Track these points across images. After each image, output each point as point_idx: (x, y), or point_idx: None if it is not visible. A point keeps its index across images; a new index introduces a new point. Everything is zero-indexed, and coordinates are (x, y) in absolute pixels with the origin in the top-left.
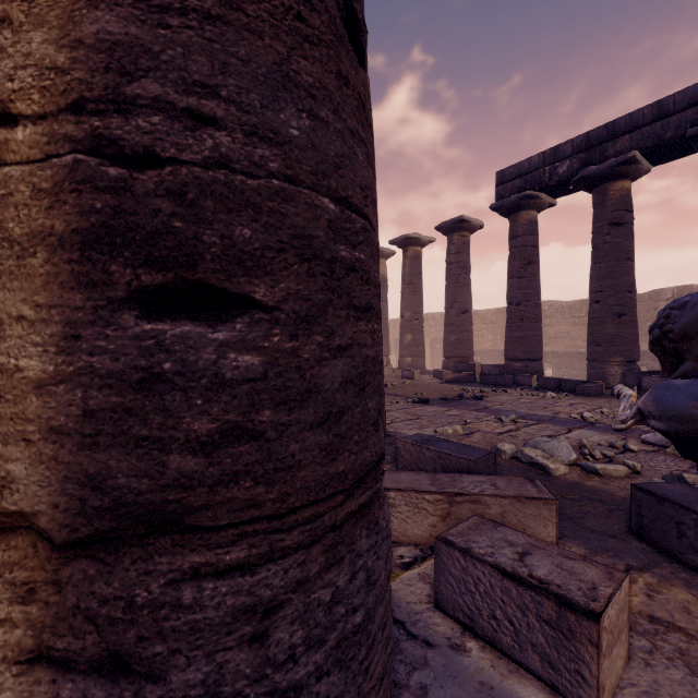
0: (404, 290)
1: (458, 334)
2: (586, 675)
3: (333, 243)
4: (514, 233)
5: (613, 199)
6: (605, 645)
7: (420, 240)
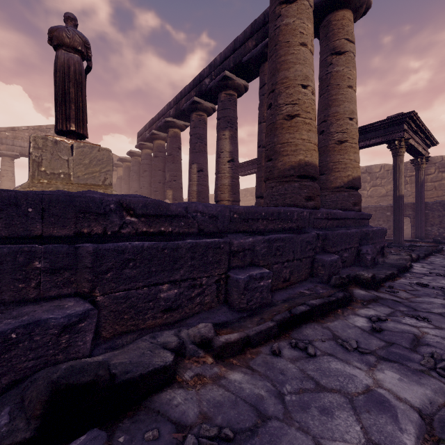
0: (122, 182)
1: None
2: None
3: None
4: (141, 159)
5: (155, 147)
6: None
7: (127, 159)
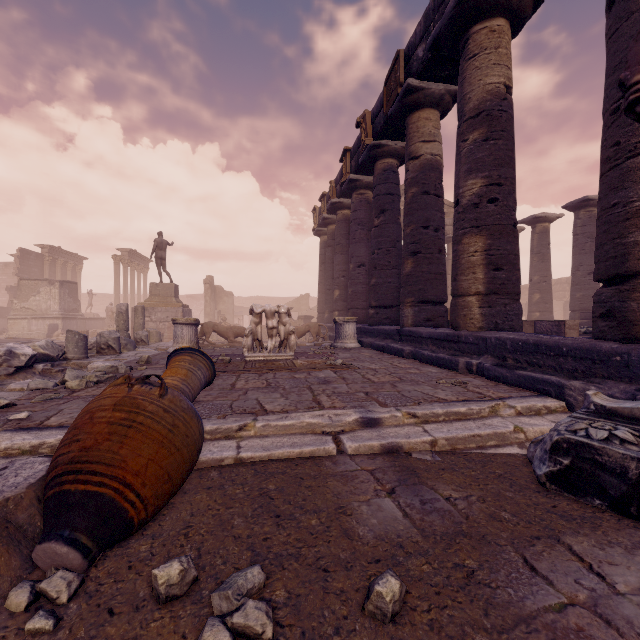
0: (532, 259)
1: (584, 291)
2: (562, 331)
3: (513, 261)
4: None
5: None
6: (567, 327)
7: (547, 218)
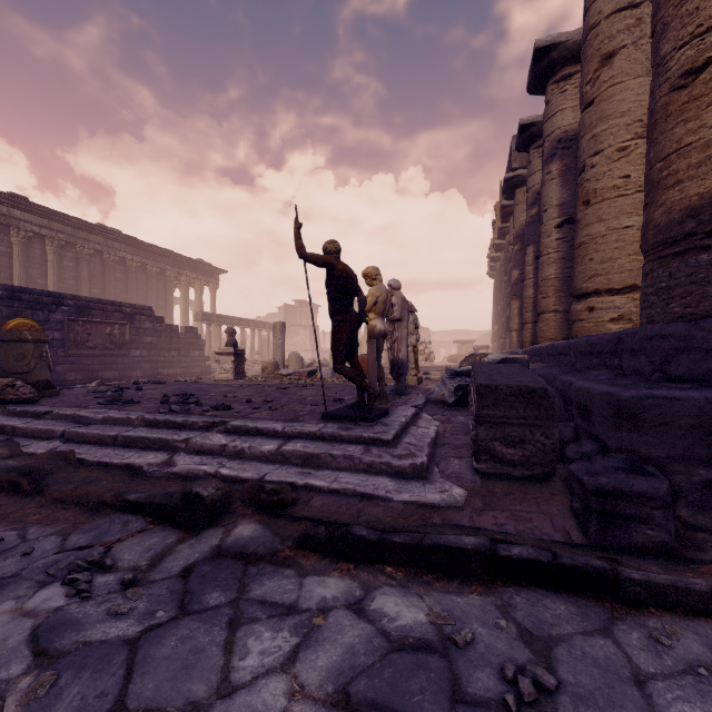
0: None
1: None
2: None
3: None
4: None
5: None
6: None
7: None
